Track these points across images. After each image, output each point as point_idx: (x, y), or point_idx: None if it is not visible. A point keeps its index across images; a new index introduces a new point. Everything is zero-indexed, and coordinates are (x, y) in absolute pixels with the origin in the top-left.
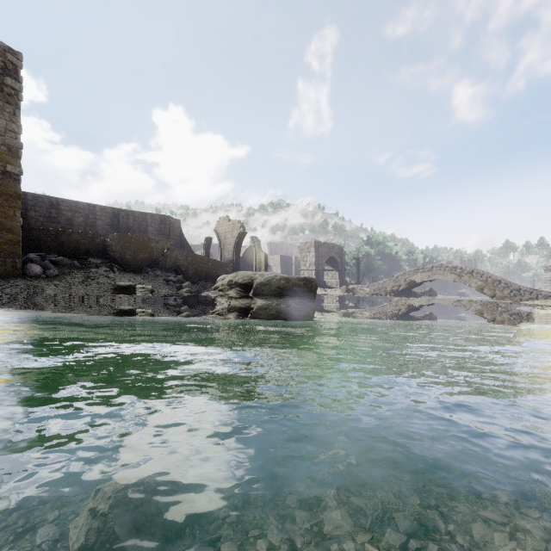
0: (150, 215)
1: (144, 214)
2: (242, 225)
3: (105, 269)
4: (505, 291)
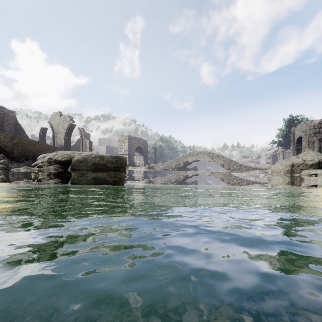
0: None
1: None
2: (71, 119)
3: None
4: (234, 166)
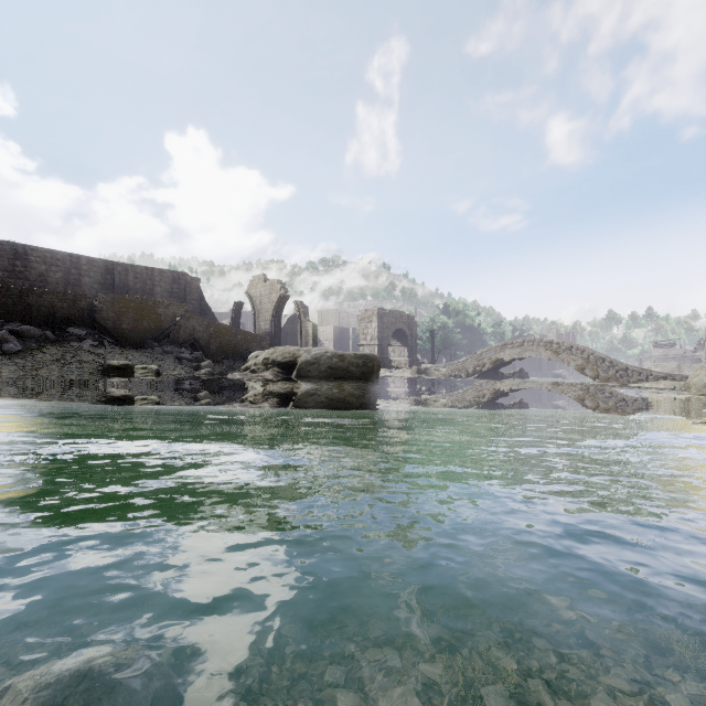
0: (158, 271)
1: (149, 270)
2: (283, 287)
3: (92, 343)
4: (610, 371)
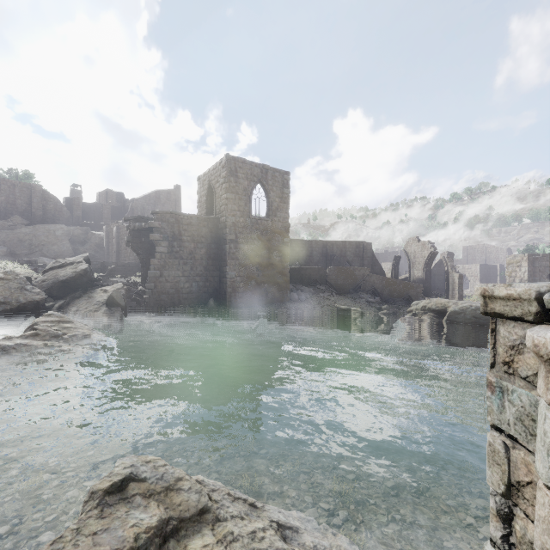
0: (348, 242)
1: (343, 242)
2: (432, 246)
3: (328, 294)
4: None
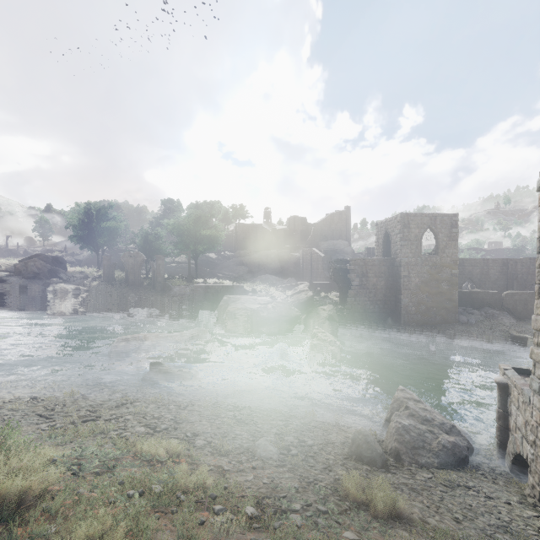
0: None
1: (531, 259)
2: None
3: (502, 319)
4: None
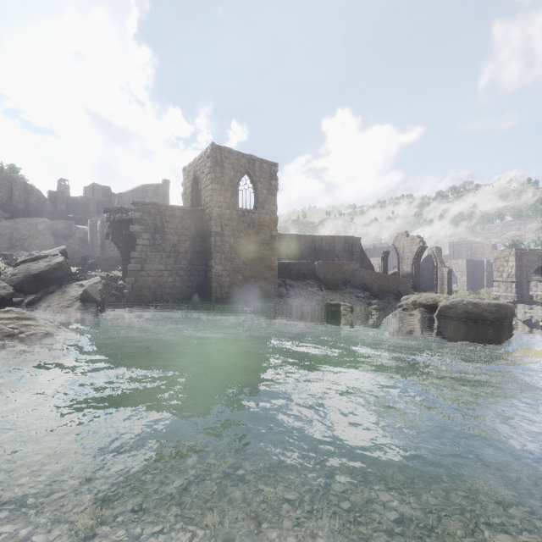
0: (337, 237)
1: (332, 237)
2: (421, 241)
3: (317, 289)
4: None
